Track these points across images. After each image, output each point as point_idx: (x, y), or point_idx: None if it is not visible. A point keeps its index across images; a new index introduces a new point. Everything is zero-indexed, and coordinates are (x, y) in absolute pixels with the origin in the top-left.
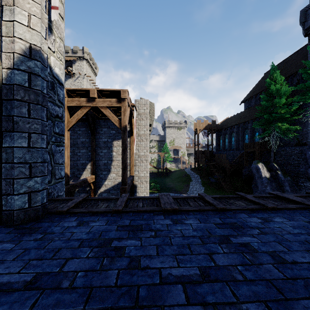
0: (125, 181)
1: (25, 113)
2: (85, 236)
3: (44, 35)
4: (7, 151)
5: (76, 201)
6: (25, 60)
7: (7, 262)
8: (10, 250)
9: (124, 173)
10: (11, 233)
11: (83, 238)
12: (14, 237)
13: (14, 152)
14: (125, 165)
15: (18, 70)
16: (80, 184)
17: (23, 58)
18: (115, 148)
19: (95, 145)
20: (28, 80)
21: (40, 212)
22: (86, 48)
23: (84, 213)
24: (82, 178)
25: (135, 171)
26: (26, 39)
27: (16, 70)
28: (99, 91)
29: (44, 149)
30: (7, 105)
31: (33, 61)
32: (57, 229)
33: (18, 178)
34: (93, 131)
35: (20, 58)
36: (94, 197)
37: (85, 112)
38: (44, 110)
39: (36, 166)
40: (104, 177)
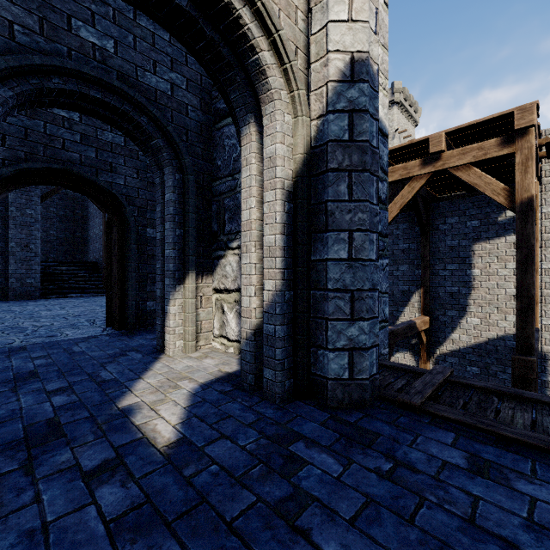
0: (529, 343)
1: (344, 192)
2: (527, 538)
3: (372, 25)
4: (316, 268)
5: (433, 383)
6: (344, 90)
7: (341, 524)
8: (337, 481)
9: (525, 322)
10: (328, 426)
11: (524, 547)
12: (335, 442)
13: (328, 269)
14: (529, 301)
15: (333, 114)
16: (403, 332)
17: (341, 87)
18: (477, 259)
19: (429, 254)
20: (349, 127)
21: (368, 394)
22: (398, 82)
23: (467, 428)
24: (401, 318)
25: (542, 316)
26: (346, 48)
27: (330, 114)
28: (449, 134)
29: (373, 264)
30: (317, 184)
31: (356, 85)
32: (418, 458)
33: (334, 319)
34: (425, 228)
35: (336, 89)
36: (471, 381)
37: (417, 187)
38: (372, 181)
39: (361, 297)
40: (450, 321)
